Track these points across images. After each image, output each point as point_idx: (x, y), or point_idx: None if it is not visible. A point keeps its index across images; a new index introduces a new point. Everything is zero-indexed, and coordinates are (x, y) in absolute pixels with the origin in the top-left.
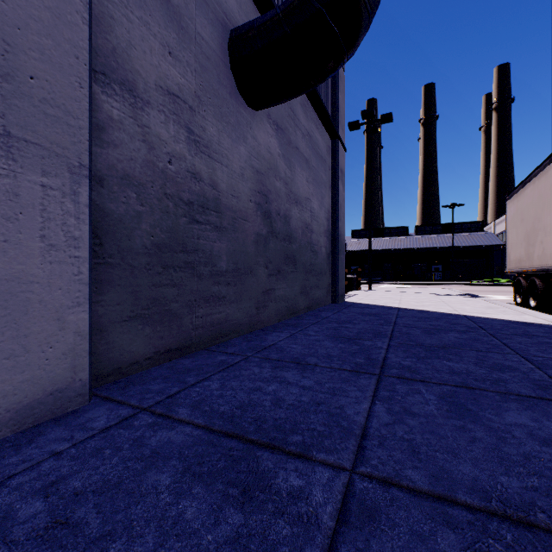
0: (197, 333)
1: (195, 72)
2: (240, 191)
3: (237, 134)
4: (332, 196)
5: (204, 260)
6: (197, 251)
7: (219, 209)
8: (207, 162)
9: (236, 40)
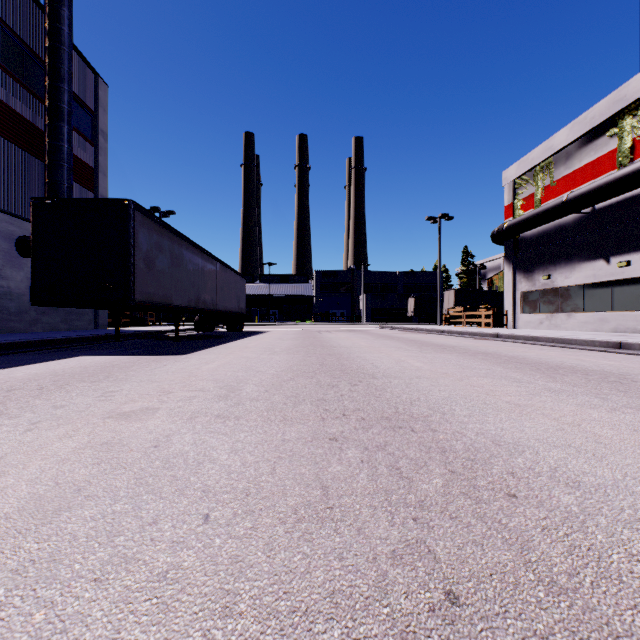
0: (3, 329)
1: (2, 259)
2: (21, 287)
3: (20, 269)
4: None
5: (6, 309)
6: (3, 307)
7: (12, 294)
8: (7, 282)
9: (19, 244)
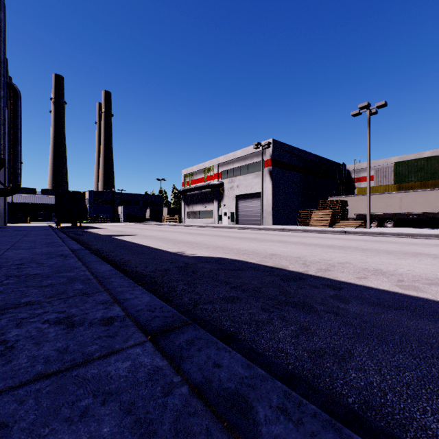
0: None
1: None
2: None
3: None
4: (5, 200)
5: None
6: None
7: None
8: None
9: None
